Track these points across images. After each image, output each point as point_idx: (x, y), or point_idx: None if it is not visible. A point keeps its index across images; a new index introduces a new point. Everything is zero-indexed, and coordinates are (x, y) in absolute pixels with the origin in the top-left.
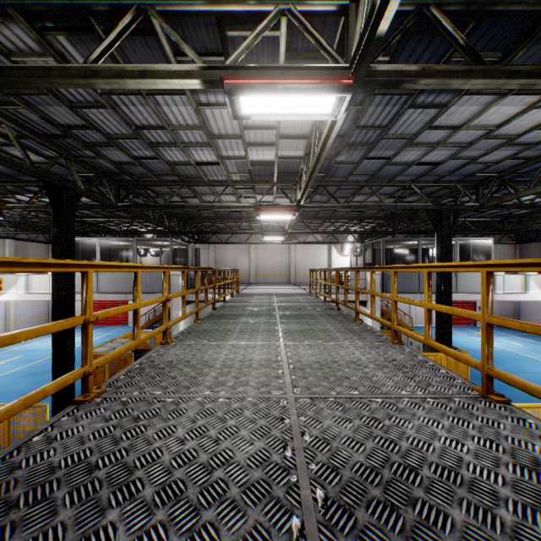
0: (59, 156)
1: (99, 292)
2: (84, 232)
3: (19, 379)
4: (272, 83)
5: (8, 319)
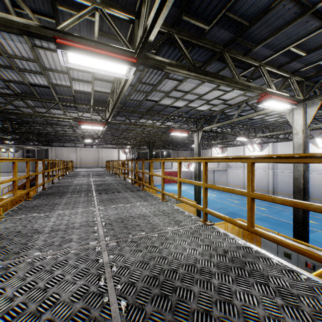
0: None
1: None
2: None
3: None
4: (89, 124)
5: None
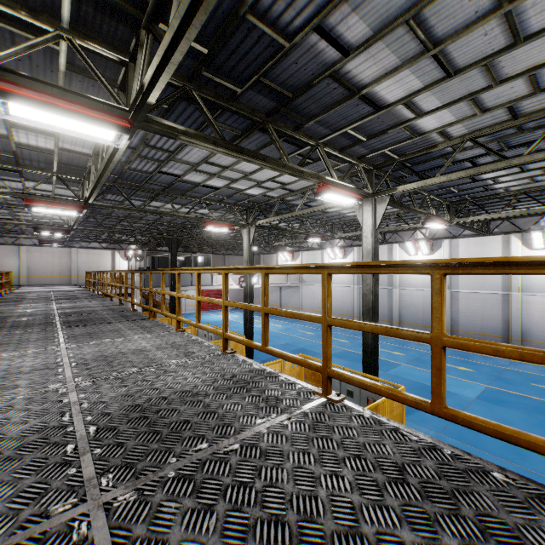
0: None
1: None
2: None
3: None
4: (49, 206)
5: None
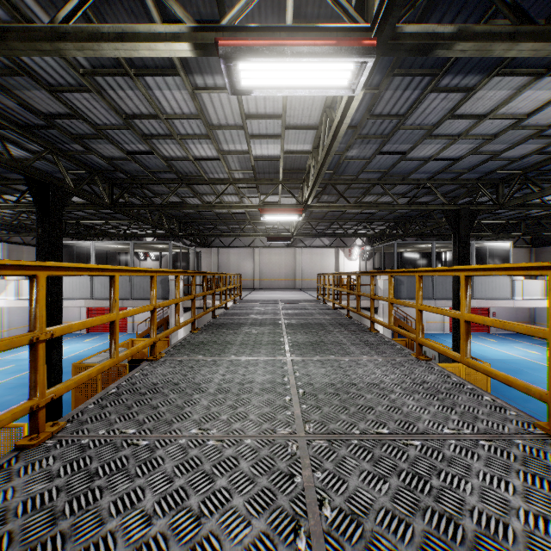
0: (44, 150)
1: (94, 298)
2: (79, 235)
3: (8, 390)
4: (277, 44)
5: (1, 326)
